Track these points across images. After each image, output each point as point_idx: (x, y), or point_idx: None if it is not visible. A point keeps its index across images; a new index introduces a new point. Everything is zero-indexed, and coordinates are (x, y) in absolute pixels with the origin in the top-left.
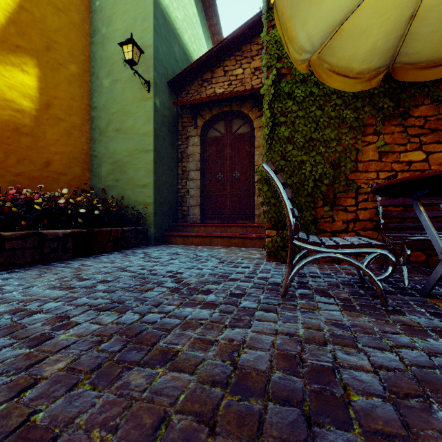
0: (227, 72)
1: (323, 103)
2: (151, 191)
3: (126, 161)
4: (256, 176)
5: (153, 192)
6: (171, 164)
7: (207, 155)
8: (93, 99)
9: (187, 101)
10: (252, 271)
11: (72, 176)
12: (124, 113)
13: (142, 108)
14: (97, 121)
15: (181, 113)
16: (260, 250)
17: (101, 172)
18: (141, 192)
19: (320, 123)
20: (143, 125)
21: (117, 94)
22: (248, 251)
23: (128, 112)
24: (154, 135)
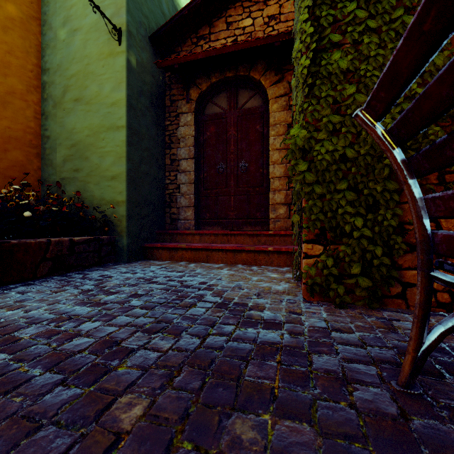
0: (231, 24)
1: (417, 3)
2: (123, 185)
3: (88, 143)
4: (271, 165)
5: (126, 186)
6: (155, 150)
7: (204, 138)
8: (45, 57)
9: (175, 60)
10: (291, 340)
11: (10, 163)
12: (86, 75)
13: (111, 67)
14: (50, 89)
15: (169, 83)
16: (281, 271)
17: (55, 159)
18: (110, 186)
19: None
20: (111, 91)
21: (76, 49)
22: (264, 274)
23: (91, 73)
24: (127, 105)
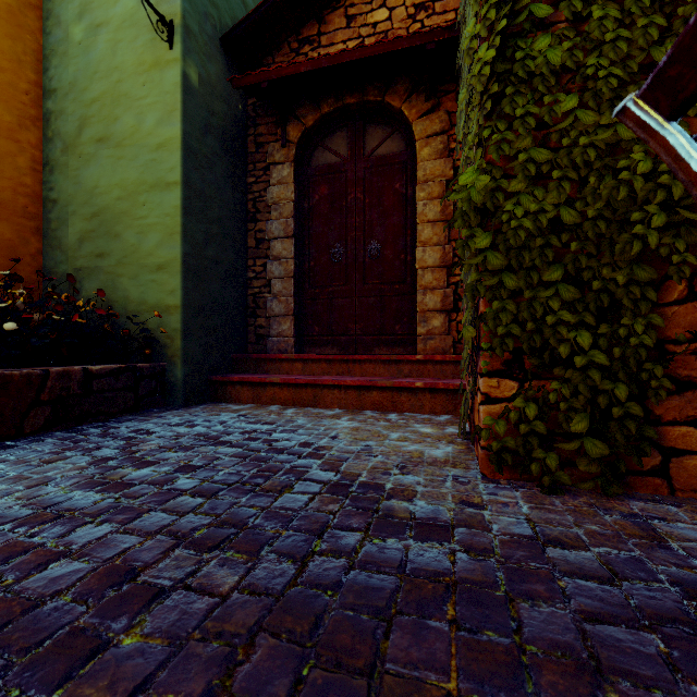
0: (354, 18)
1: None
2: (176, 279)
3: (119, 211)
4: (419, 247)
5: (181, 281)
6: (231, 224)
7: (310, 204)
8: (49, 71)
9: (262, 74)
10: (471, 566)
11: None
12: (116, 100)
13: (156, 86)
14: (58, 122)
15: (253, 115)
16: (438, 422)
17: (65, 237)
18: (154, 281)
19: (684, 6)
20: (157, 125)
21: (100, 56)
22: (409, 428)
23: (124, 96)
24: (183, 148)
